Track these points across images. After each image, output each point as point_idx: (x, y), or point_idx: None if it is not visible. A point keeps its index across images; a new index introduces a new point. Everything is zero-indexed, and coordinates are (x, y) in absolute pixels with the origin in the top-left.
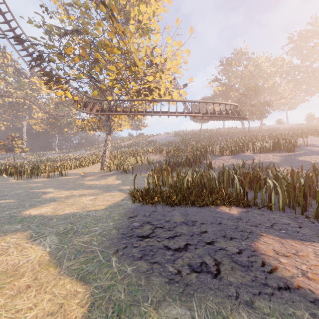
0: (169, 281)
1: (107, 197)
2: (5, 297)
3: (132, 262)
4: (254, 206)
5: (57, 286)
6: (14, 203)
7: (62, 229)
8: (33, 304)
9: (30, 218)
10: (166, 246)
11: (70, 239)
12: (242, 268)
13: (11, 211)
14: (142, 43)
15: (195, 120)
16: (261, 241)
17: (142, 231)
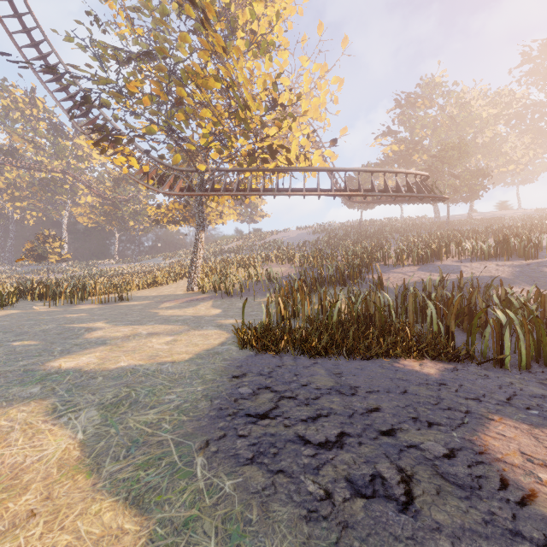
0: (309, 516)
1: (195, 338)
2: None
3: (235, 468)
4: (468, 358)
5: (85, 515)
6: (36, 347)
7: (111, 396)
8: None
9: (58, 375)
10: (302, 437)
11: (122, 416)
12: (460, 491)
13: (28, 361)
14: (258, 68)
15: (351, 204)
16: (492, 432)
17: (255, 404)
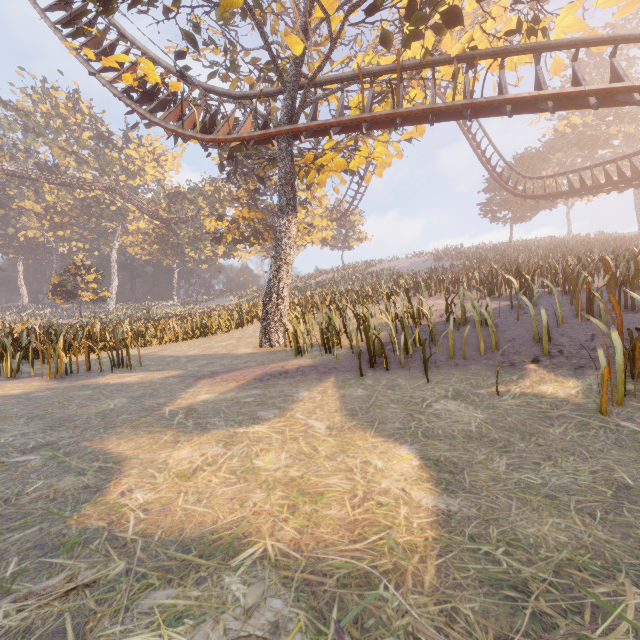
0: None
1: None
2: None
3: None
4: None
5: None
6: None
7: None
8: None
9: None
10: None
11: None
12: None
13: None
14: None
15: (494, 216)
16: None
17: None
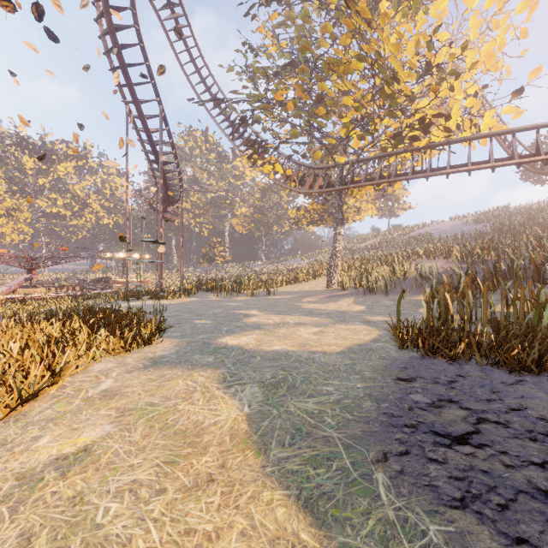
0: None
1: (342, 332)
2: (175, 486)
3: (437, 507)
4: None
5: (257, 501)
6: (210, 325)
7: (269, 376)
8: (214, 527)
9: (226, 349)
10: (545, 493)
11: (281, 398)
12: None
13: (205, 336)
14: (408, 30)
15: (537, 179)
16: None
17: (441, 420)
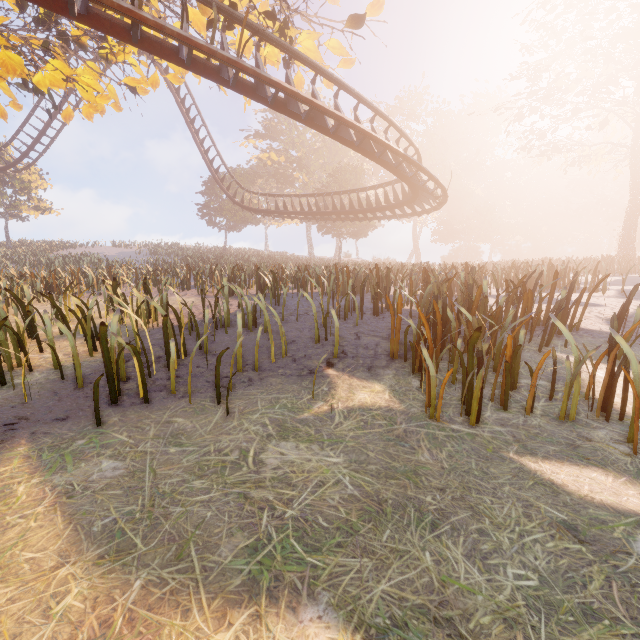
0: None
1: None
2: None
3: None
4: None
5: None
6: None
7: None
8: None
9: None
10: None
11: None
12: None
13: None
14: None
15: (211, 220)
16: None
17: None
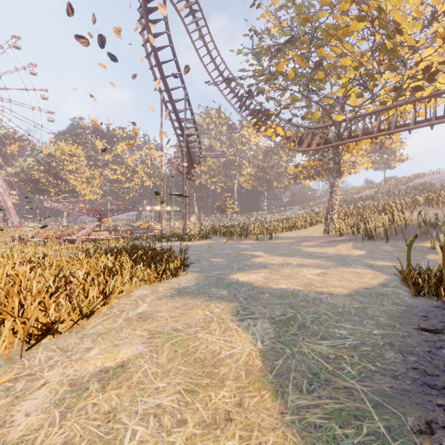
0: None
1: (346, 275)
2: (194, 419)
3: None
4: None
5: None
6: (223, 263)
7: (278, 312)
8: None
9: (237, 285)
10: None
11: (293, 336)
12: None
13: (219, 271)
14: None
15: None
16: None
17: None
